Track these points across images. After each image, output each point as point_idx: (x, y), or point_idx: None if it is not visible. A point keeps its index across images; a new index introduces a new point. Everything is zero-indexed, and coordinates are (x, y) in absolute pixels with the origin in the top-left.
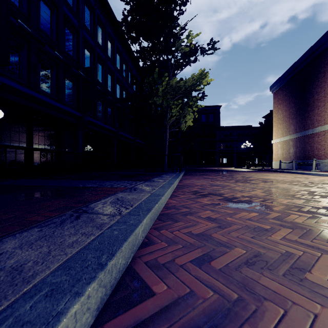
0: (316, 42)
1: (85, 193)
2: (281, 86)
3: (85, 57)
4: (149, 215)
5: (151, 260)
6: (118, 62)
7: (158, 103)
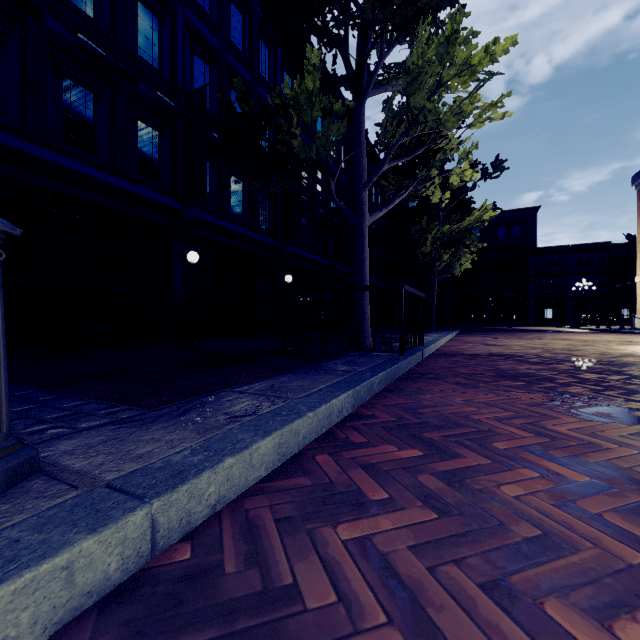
0: None
1: (389, 338)
2: None
3: None
4: (438, 342)
5: (443, 349)
6: None
7: (426, 252)
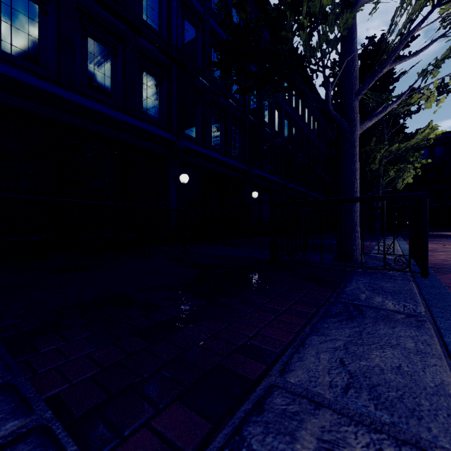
0: None
1: None
2: None
3: (285, 126)
4: None
5: None
6: (306, 116)
7: (374, 169)
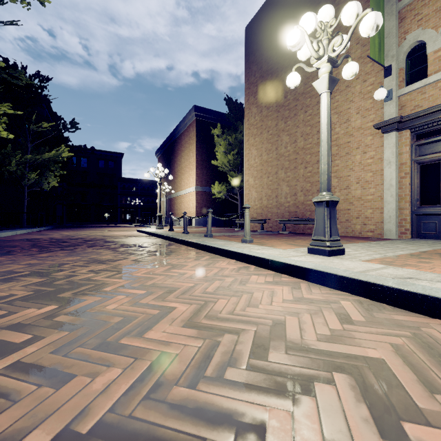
0: (171, 133)
1: None
2: (161, 155)
3: None
4: None
5: None
6: None
7: (12, 170)
